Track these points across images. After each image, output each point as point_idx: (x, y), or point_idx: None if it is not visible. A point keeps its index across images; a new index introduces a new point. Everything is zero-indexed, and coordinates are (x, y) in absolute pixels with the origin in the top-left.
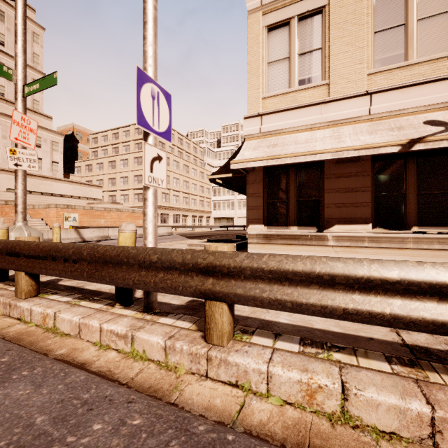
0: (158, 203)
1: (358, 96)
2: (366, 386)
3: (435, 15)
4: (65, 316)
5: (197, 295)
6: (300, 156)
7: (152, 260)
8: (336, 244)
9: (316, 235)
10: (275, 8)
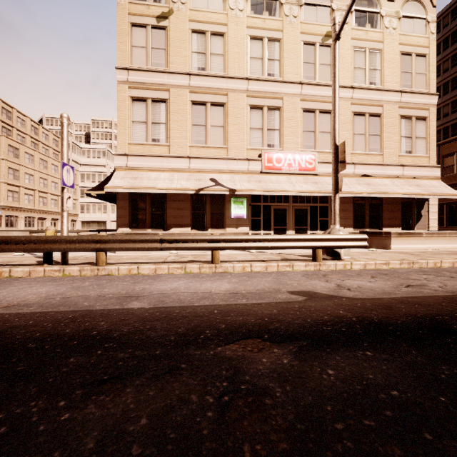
0: (2, 202)
1: (184, 157)
2: (144, 266)
3: (217, 126)
4: (19, 269)
5: (93, 250)
6: (149, 189)
7: (74, 239)
8: None
9: (154, 233)
10: (137, 87)
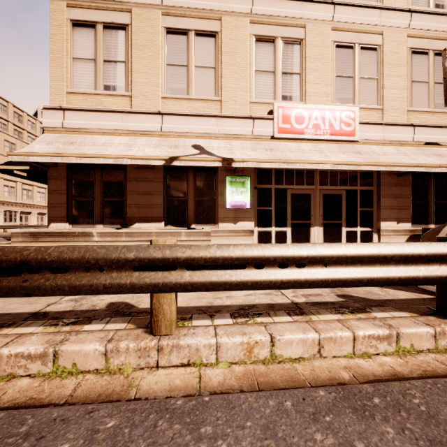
0: None
1: (153, 113)
2: None
3: (205, 67)
4: None
5: None
6: (86, 157)
7: None
8: (100, 240)
9: (83, 232)
10: (81, 5)
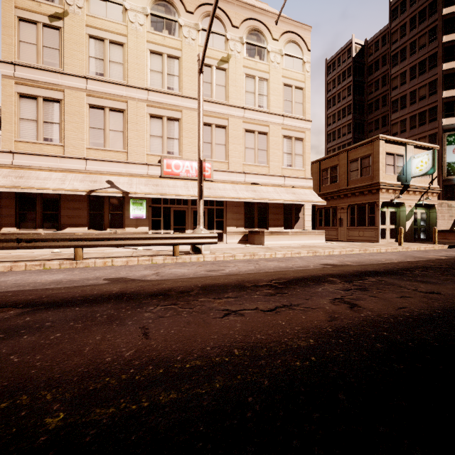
0: None
1: (80, 159)
2: None
3: (117, 131)
4: None
5: None
6: (34, 189)
7: None
8: None
9: (36, 233)
10: (26, 83)
